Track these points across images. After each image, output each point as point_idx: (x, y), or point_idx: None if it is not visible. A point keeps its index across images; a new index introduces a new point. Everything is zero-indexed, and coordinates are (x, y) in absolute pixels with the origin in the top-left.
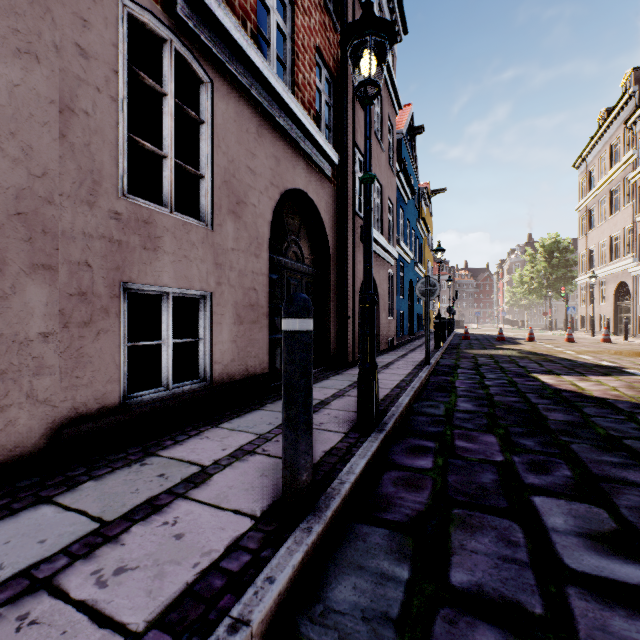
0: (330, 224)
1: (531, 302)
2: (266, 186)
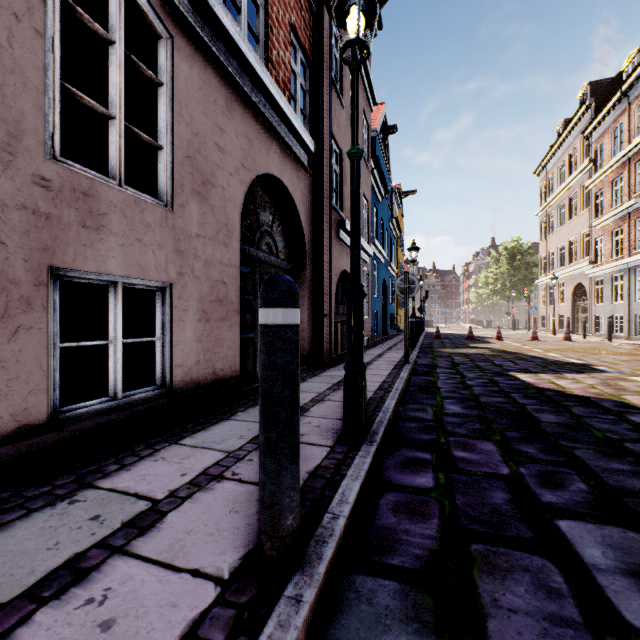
0: (306, 216)
1: (494, 303)
2: (237, 167)
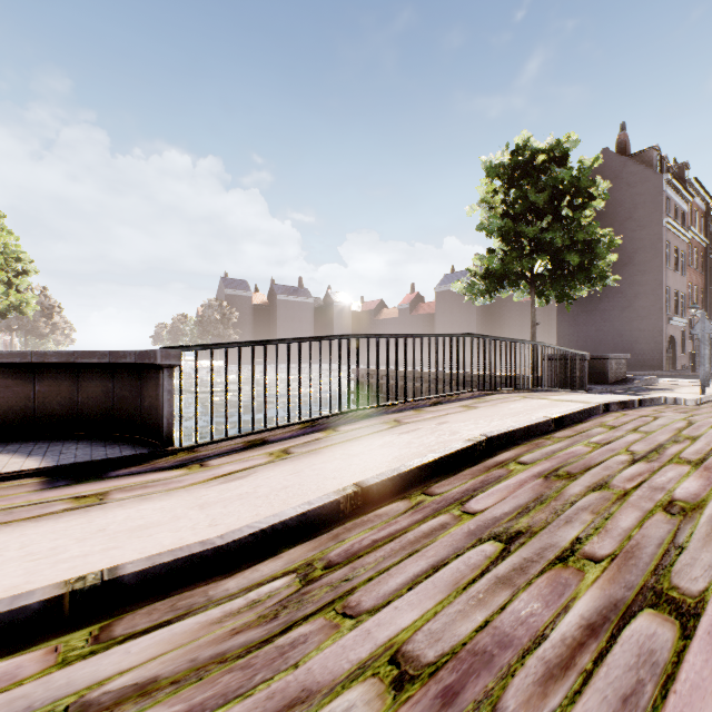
0: None
1: None
2: None
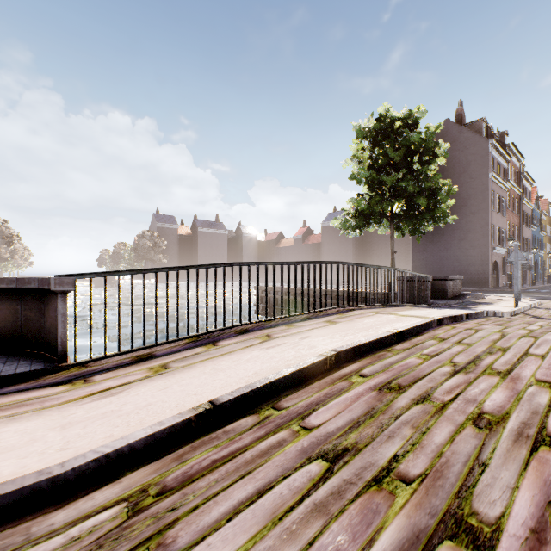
0: None
1: None
2: None
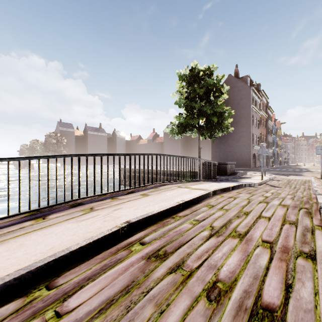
0: None
1: None
2: None
